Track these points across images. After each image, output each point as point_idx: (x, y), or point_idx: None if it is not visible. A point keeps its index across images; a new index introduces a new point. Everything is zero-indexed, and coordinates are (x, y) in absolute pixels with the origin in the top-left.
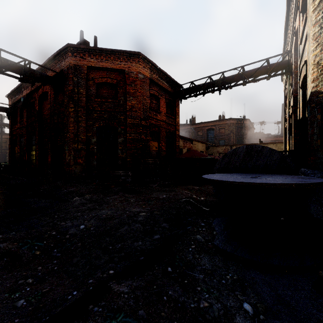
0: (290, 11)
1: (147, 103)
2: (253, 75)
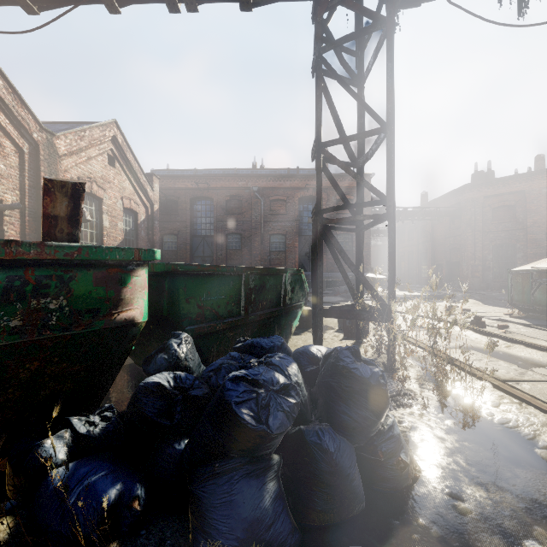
0: None
1: None
2: None
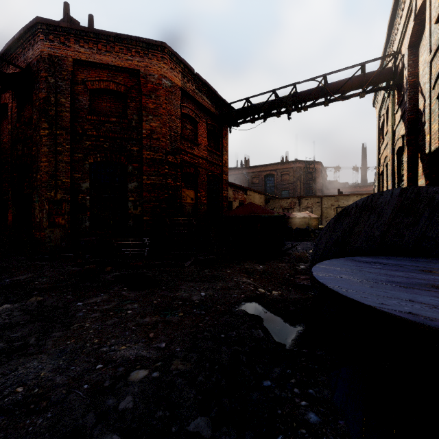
0: None
1: (176, 127)
2: (340, 89)
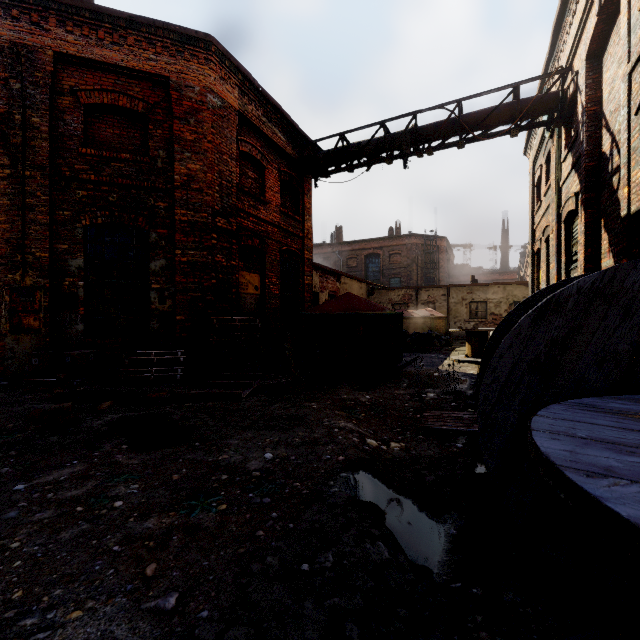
0: None
1: (231, 173)
2: (481, 123)
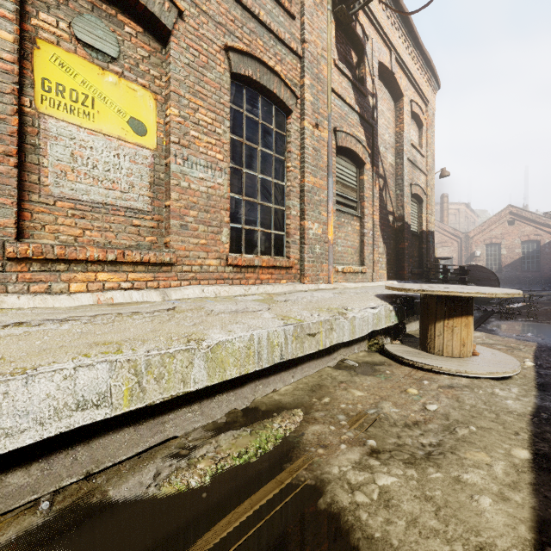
0: (391, 5)
1: None
2: None
